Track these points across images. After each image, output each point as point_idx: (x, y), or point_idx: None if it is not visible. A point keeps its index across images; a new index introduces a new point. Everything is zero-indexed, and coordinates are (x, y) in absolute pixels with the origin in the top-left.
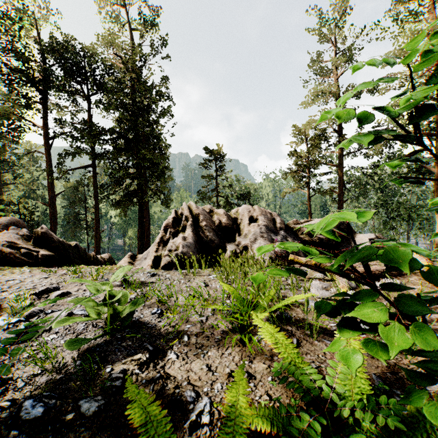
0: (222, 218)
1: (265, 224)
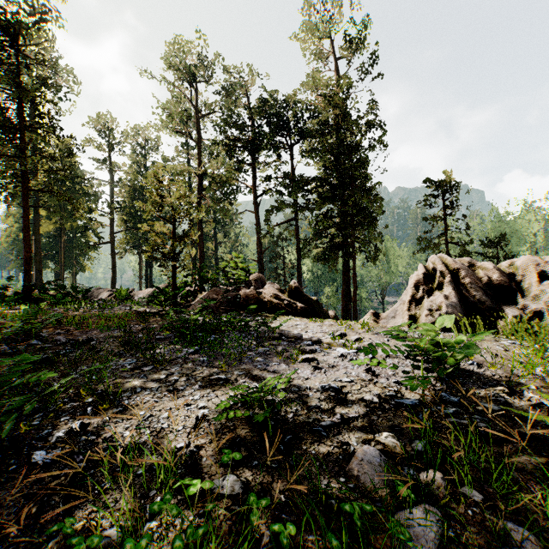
0: (491, 274)
1: None
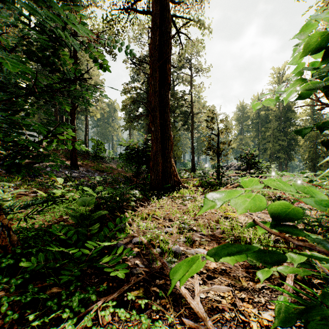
0: (233, 165)
1: (234, 165)
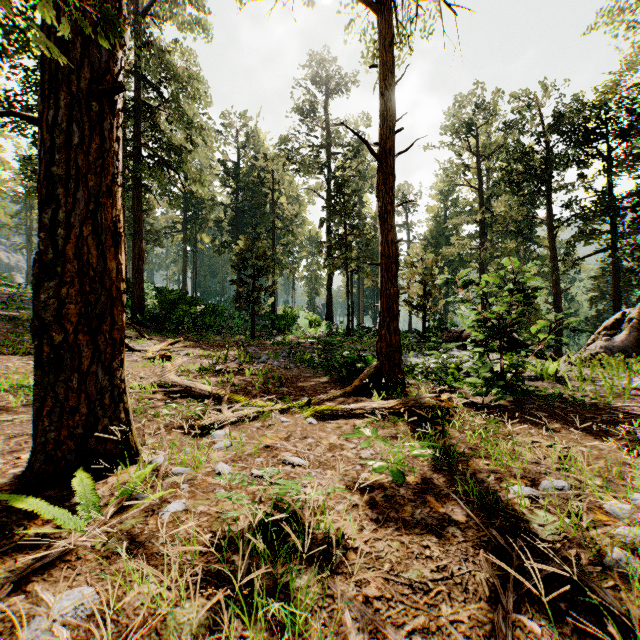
0: None
1: None
